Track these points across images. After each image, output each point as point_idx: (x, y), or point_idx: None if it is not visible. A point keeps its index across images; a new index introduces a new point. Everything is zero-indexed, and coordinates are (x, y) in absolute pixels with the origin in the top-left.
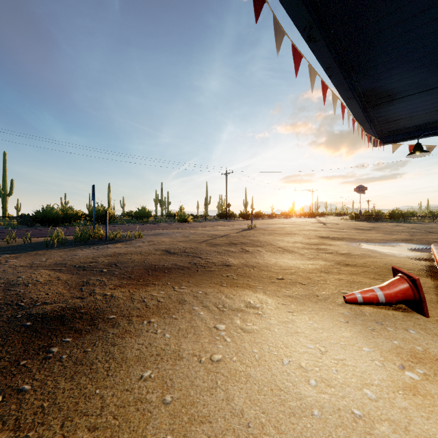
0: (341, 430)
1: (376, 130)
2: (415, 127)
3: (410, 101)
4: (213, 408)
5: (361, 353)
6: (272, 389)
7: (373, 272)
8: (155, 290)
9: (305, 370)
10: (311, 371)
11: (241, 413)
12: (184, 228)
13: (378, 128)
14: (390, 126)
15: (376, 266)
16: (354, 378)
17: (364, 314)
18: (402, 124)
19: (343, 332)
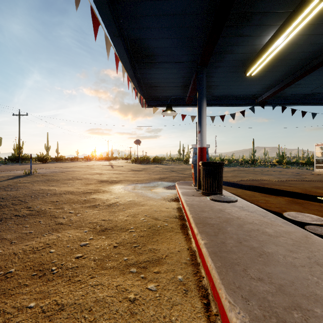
0: None
1: (143, 92)
2: (167, 98)
3: (164, 70)
4: None
5: None
6: None
7: (129, 243)
8: None
9: None
10: None
11: None
12: None
13: (144, 90)
14: (152, 92)
15: (135, 224)
16: None
17: None
18: (159, 92)
19: None
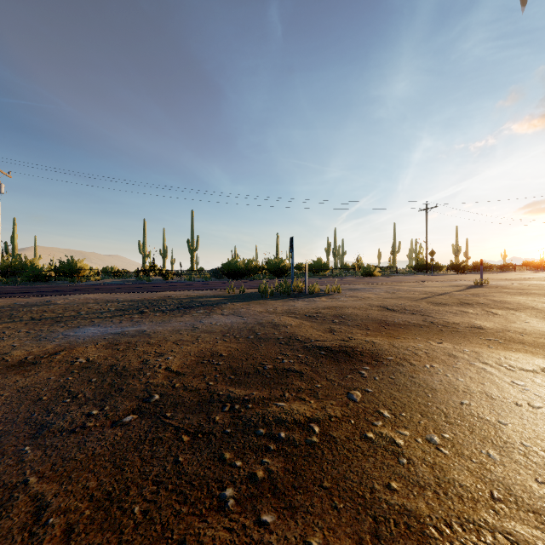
0: None
1: None
2: None
3: None
4: None
5: None
6: None
7: None
8: (410, 342)
9: None
10: None
11: None
12: (379, 284)
13: None
14: None
15: None
16: None
17: None
18: None
19: None
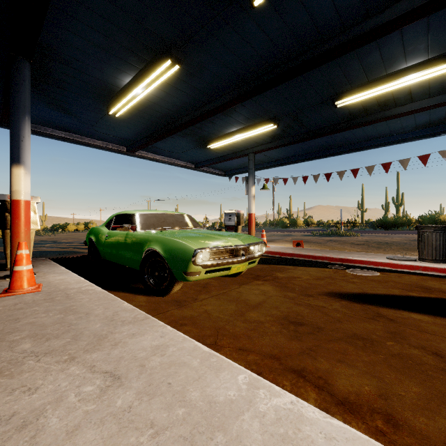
0: None
1: None
2: None
3: None
4: None
5: None
6: None
7: None
8: (286, 242)
9: None
10: None
11: None
12: None
13: None
14: None
15: None
16: None
17: None
18: None
19: None
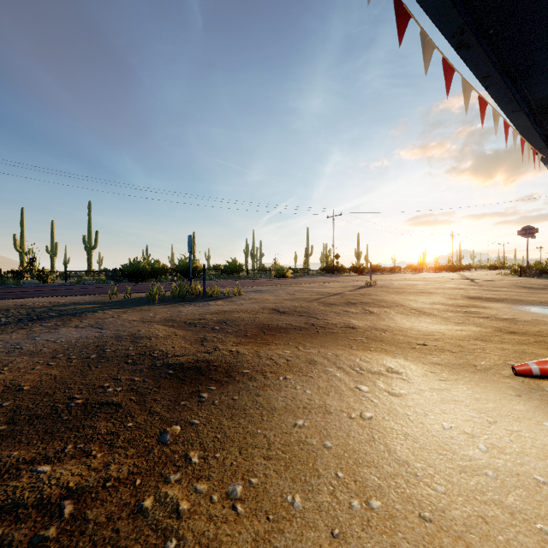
0: (523, 491)
1: None
2: None
3: None
4: (375, 457)
5: (541, 427)
6: (436, 448)
7: None
8: (278, 349)
9: (471, 436)
10: (479, 438)
11: (406, 464)
12: (285, 285)
13: None
14: None
15: None
16: (535, 449)
17: (542, 389)
18: None
19: (515, 405)
